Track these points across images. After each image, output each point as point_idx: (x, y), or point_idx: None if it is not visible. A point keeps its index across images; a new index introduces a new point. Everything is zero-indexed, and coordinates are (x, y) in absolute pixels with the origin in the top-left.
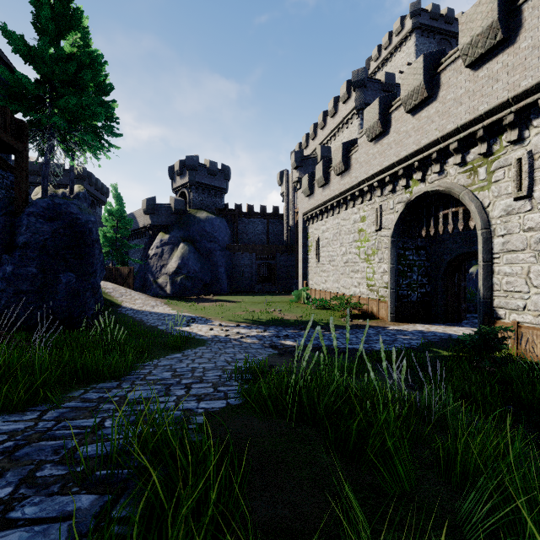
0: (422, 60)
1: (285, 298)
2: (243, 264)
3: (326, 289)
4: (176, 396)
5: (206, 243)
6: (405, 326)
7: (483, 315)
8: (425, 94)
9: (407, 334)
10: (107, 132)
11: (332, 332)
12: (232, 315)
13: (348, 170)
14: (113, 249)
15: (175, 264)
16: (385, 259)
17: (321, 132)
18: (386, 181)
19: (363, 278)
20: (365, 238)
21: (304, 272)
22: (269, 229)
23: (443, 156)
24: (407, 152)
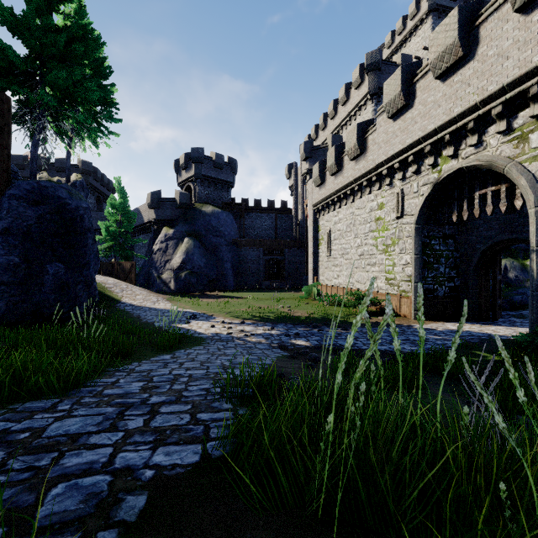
0: (456, 12)
1: (294, 294)
2: (250, 260)
3: (339, 285)
4: (124, 433)
5: (211, 238)
6: (432, 324)
7: (537, 312)
8: (460, 52)
9: (437, 333)
10: (105, 117)
11: (393, 326)
12: (237, 312)
13: (364, 154)
14: (116, 244)
15: (180, 259)
16: (407, 249)
17: (332, 121)
18: (409, 161)
19: (381, 272)
20: (384, 227)
21: (314, 267)
22: (277, 224)
23: (481, 125)
24: (436, 124)
